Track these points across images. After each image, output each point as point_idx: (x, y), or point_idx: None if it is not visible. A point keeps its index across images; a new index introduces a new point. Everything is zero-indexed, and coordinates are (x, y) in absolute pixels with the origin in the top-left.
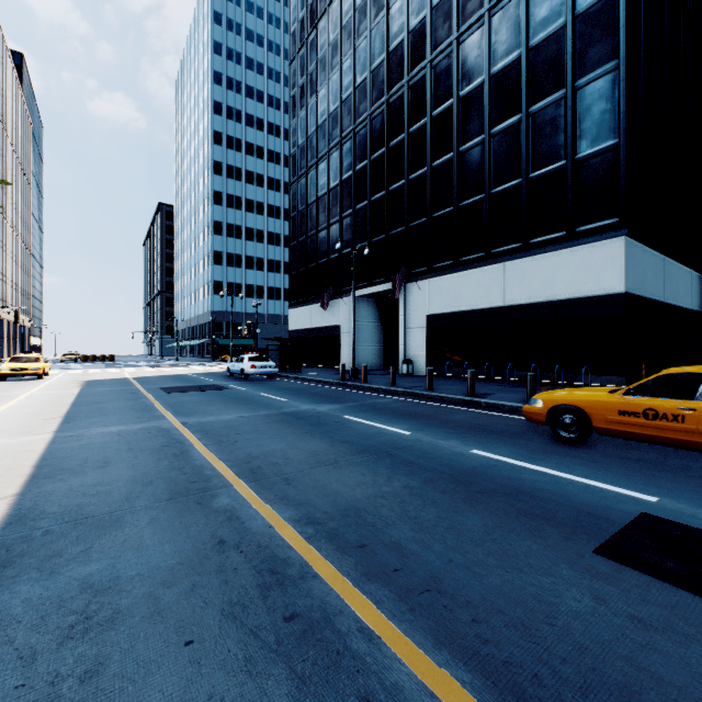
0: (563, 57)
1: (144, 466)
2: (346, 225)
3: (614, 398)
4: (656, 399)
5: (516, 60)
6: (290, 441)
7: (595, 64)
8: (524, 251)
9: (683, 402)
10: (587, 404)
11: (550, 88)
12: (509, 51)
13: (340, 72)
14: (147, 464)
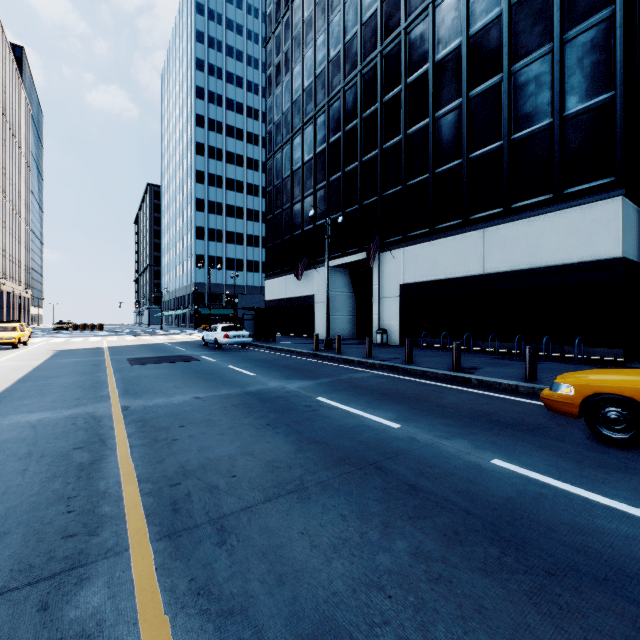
0: (549, 9)
1: (19, 493)
2: (319, 197)
3: None
4: None
5: (496, 18)
6: (244, 440)
7: (586, 13)
8: (506, 216)
9: None
10: None
11: (534, 43)
12: (489, 8)
13: (314, 48)
14: (28, 488)
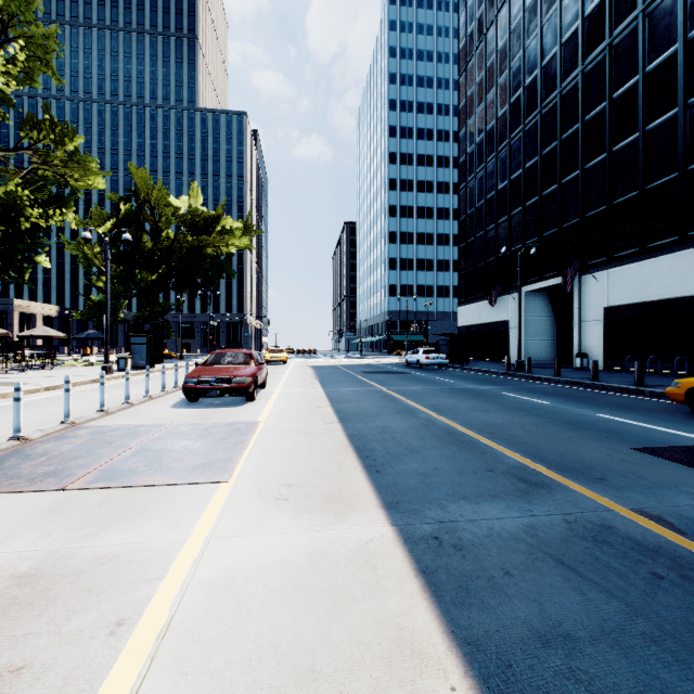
0: None
1: (377, 403)
2: (514, 223)
3: None
4: None
5: None
6: (457, 401)
7: None
8: None
9: None
10: None
11: None
12: None
13: (509, 76)
14: (378, 402)
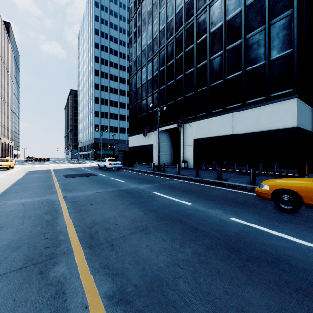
0: (263, 9)
1: (22, 231)
2: (155, 97)
3: None
4: None
5: (239, 13)
6: (120, 210)
7: (280, 11)
8: (243, 107)
9: None
10: (299, 189)
11: (256, 25)
12: (235, 8)
13: (152, 25)
14: (26, 229)
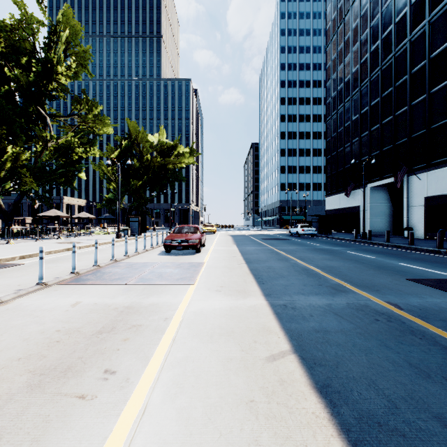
0: None
1: (268, 255)
2: (363, 142)
3: None
4: None
5: None
6: (316, 255)
7: None
8: None
9: None
10: None
11: None
12: None
13: (359, 45)
14: (268, 255)
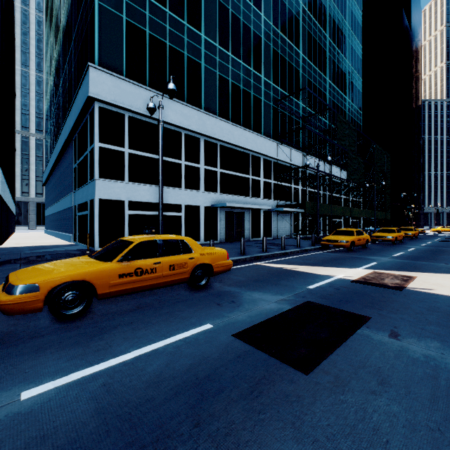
0: None
1: None
2: None
3: (115, 265)
4: (140, 260)
5: None
6: None
7: None
8: None
9: (154, 259)
10: (93, 275)
11: None
12: None
13: None
14: None
